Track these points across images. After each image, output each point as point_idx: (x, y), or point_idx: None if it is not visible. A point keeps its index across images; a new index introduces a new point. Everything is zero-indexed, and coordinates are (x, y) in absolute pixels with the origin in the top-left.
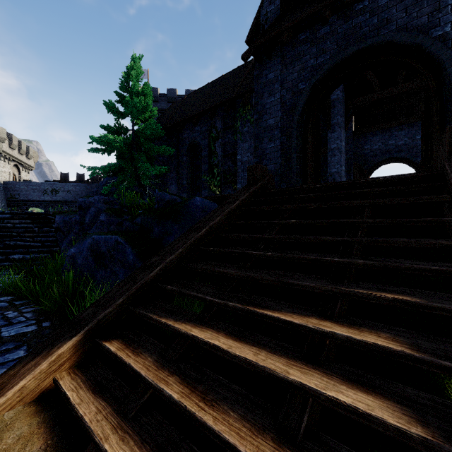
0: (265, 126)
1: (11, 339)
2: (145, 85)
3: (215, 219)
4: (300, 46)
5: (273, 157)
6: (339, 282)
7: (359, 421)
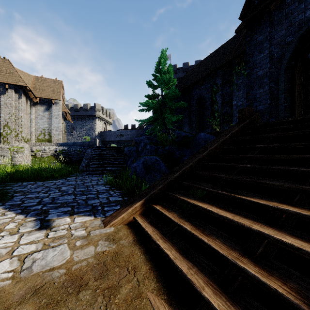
0: (255, 77)
1: (113, 201)
2: (169, 66)
3: (213, 146)
4: (288, 8)
5: (262, 99)
6: (301, 184)
7: (294, 252)
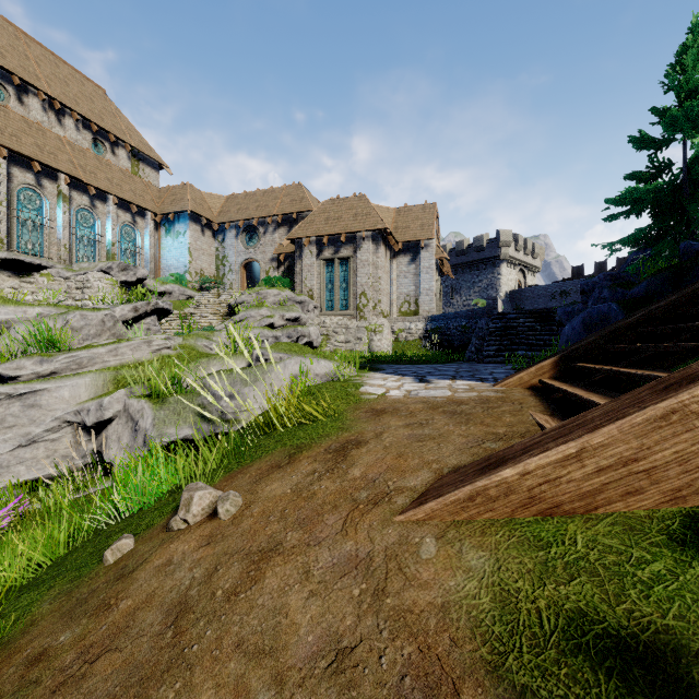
0: None
1: None
2: None
3: None
4: None
5: None
6: None
7: None
